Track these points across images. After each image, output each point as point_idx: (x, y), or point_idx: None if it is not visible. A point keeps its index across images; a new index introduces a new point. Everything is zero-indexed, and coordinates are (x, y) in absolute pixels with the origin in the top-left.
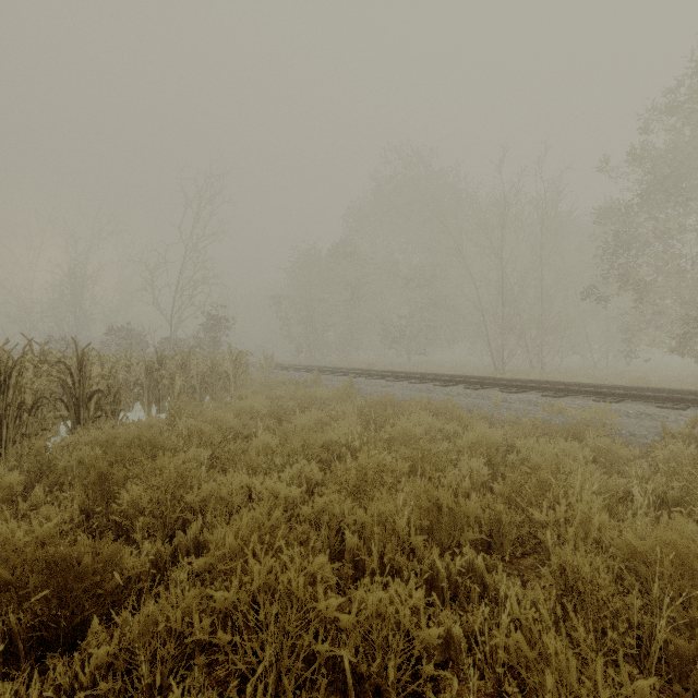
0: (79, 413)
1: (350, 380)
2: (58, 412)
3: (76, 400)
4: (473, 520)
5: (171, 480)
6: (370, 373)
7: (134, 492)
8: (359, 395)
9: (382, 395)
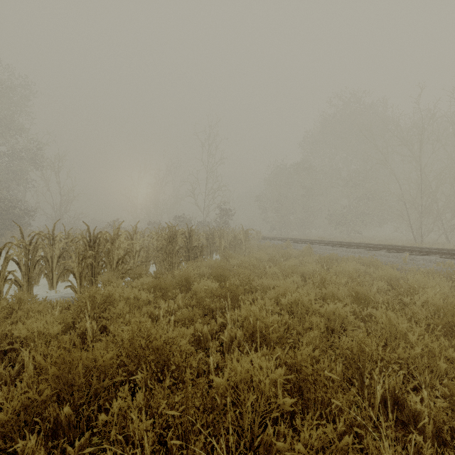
0: (189, 255)
1: (309, 245)
2: (187, 254)
3: (188, 250)
4: (375, 301)
5: (246, 277)
6: (321, 242)
7: (234, 279)
8: (315, 254)
9: (329, 254)
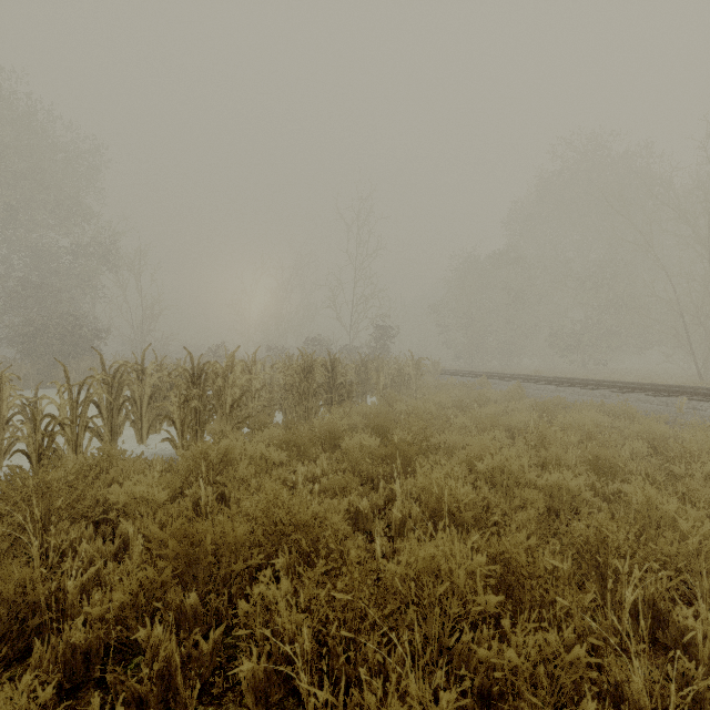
0: (332, 397)
1: (519, 384)
2: (329, 395)
3: (330, 389)
4: (627, 472)
5: (420, 431)
6: (538, 379)
7: (403, 434)
8: (528, 398)
9: (552, 397)
